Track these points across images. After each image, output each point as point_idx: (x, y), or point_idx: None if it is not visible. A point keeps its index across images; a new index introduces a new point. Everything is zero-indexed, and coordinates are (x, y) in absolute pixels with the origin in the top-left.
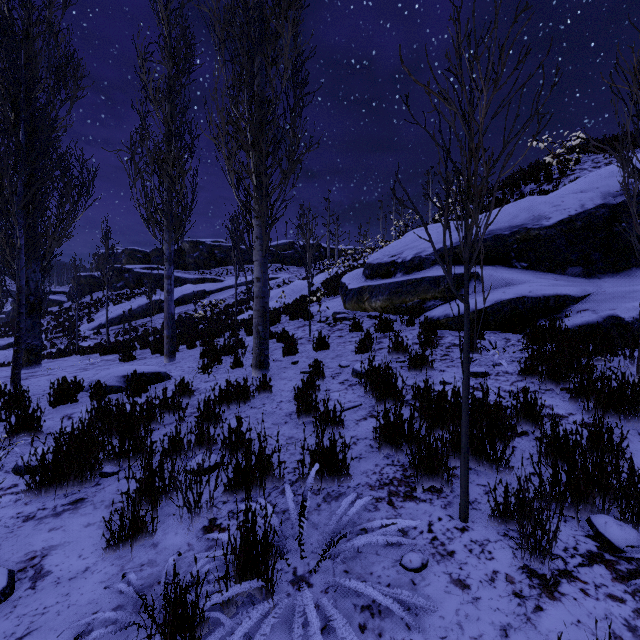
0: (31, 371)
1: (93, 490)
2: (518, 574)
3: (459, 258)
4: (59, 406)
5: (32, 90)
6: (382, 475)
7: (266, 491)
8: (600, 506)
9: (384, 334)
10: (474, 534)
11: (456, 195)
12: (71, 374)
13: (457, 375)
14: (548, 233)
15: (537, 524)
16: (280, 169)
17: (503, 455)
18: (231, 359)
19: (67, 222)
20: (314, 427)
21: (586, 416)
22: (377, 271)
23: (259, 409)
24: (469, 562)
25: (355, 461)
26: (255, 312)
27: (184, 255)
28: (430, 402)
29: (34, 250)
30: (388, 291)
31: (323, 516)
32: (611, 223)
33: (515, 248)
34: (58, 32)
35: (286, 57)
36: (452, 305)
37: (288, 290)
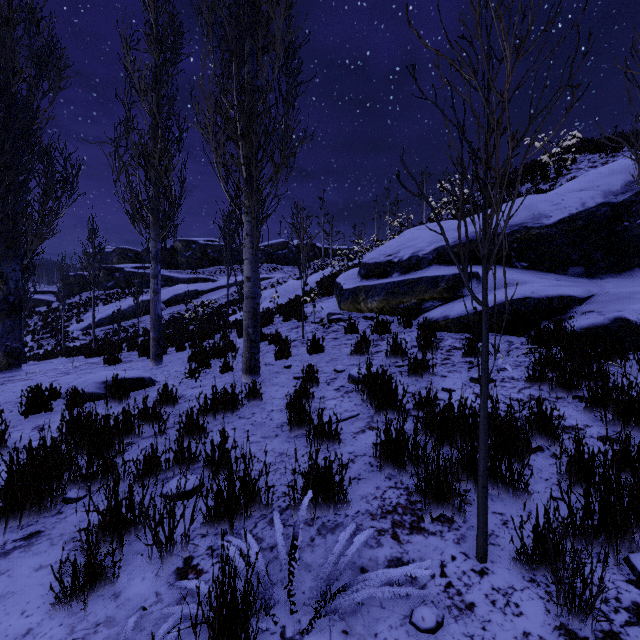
0: (10, 375)
1: (53, 520)
2: (554, 637)
3: (457, 257)
4: (31, 415)
5: (6, 75)
6: (384, 500)
7: (252, 521)
8: (636, 540)
9: (381, 336)
10: (495, 579)
11: (473, 180)
12: (51, 379)
13: (460, 381)
14: (549, 232)
15: (576, 574)
16: (272, 161)
17: (521, 478)
18: (221, 363)
19: (49, 219)
20: (307, 442)
21: (604, 428)
22: (373, 271)
23: (248, 419)
24: (493, 619)
25: (353, 483)
26: (245, 314)
27: (176, 254)
28: (435, 414)
29: (14, 248)
30: (384, 291)
31: (317, 554)
32: (613, 222)
33: (515, 247)
34: (40, 20)
35: (278, 42)
36: (451, 306)
37: (282, 290)
